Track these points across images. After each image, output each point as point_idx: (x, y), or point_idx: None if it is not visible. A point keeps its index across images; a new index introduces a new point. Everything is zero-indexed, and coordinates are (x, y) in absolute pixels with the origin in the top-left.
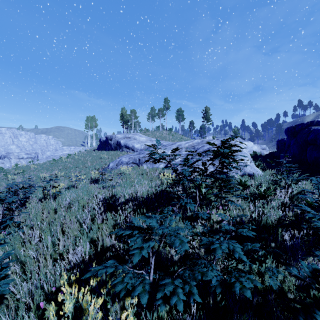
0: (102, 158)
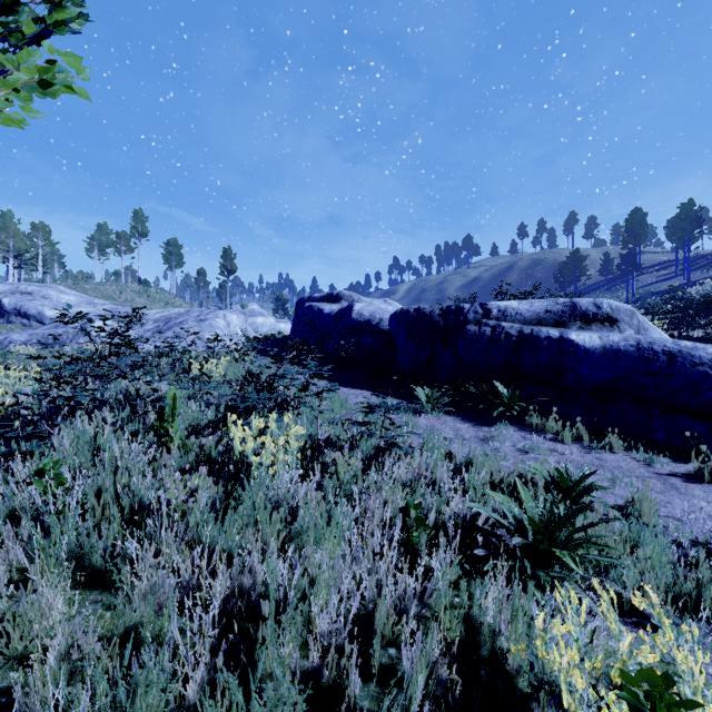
0: None
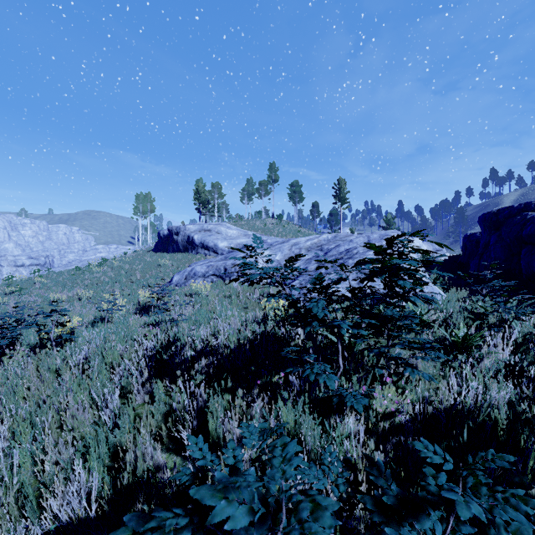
0: (162, 266)
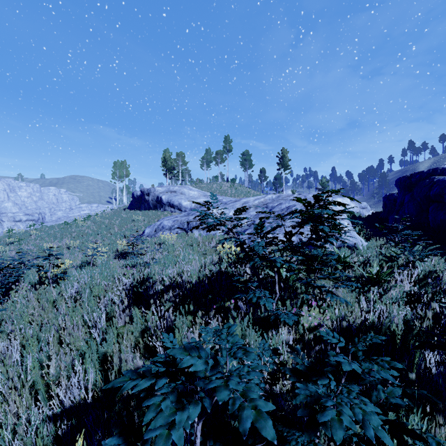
0: (135, 221)
